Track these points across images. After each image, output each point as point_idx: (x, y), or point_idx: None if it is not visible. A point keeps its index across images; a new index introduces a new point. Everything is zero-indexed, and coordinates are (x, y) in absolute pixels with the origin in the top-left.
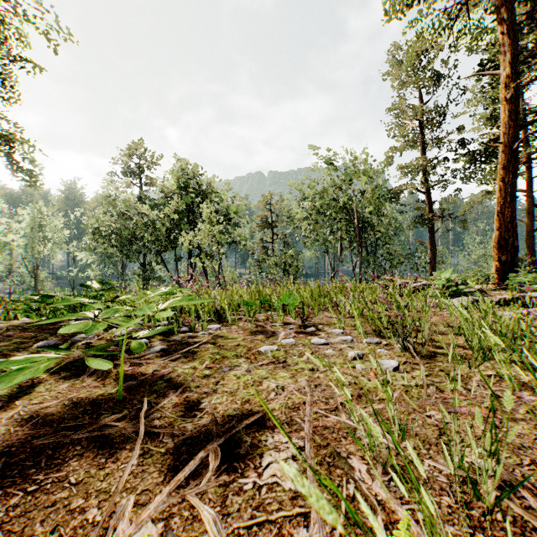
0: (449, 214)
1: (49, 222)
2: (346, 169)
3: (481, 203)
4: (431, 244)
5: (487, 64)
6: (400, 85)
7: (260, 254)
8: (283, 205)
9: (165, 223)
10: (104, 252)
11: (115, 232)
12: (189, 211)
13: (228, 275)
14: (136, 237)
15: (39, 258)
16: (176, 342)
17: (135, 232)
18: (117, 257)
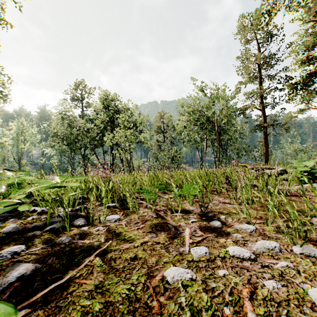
0: (278, 123)
1: (27, 130)
2: (211, 95)
3: (296, 117)
4: (265, 143)
5: (314, 15)
6: (245, 41)
7: (156, 149)
8: (170, 119)
9: (96, 130)
10: (60, 148)
11: (66, 136)
12: (111, 122)
13: (136, 162)
14: (79, 139)
15: (21, 152)
16: (60, 248)
17: (78, 136)
18: (68, 151)
